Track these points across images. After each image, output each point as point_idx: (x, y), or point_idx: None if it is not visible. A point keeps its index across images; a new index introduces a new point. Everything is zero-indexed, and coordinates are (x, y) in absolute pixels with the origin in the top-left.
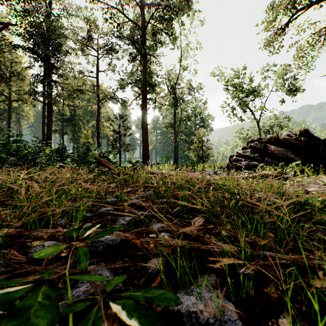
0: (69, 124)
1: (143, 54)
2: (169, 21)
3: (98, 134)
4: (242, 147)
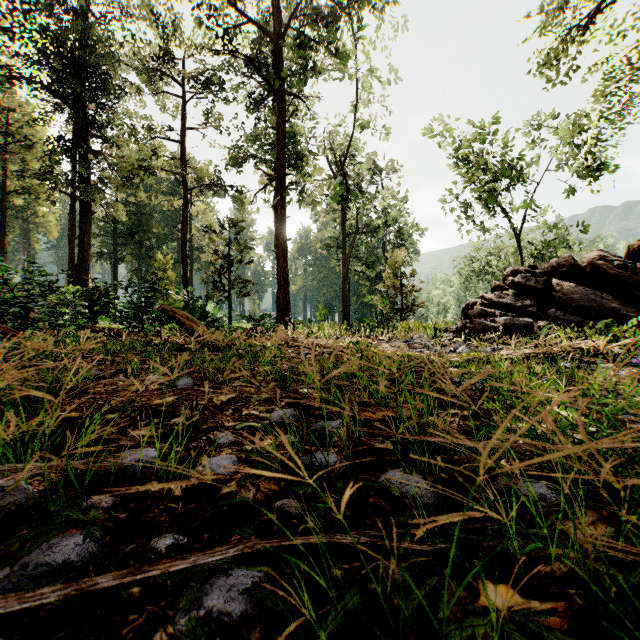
0: (128, 241)
1: (277, 92)
2: (333, 20)
3: (185, 260)
4: (492, 287)
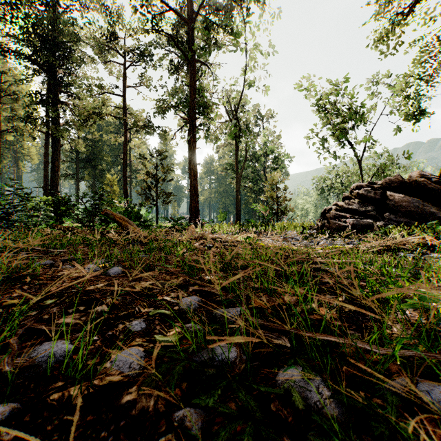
0: (86, 166)
1: (190, 60)
2: (229, 10)
3: (125, 178)
4: (342, 197)
